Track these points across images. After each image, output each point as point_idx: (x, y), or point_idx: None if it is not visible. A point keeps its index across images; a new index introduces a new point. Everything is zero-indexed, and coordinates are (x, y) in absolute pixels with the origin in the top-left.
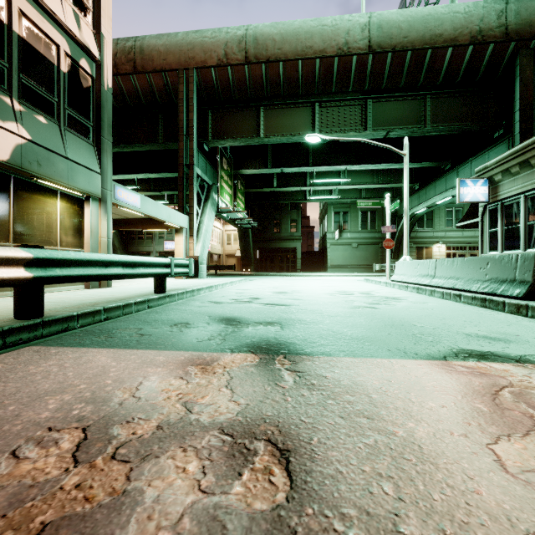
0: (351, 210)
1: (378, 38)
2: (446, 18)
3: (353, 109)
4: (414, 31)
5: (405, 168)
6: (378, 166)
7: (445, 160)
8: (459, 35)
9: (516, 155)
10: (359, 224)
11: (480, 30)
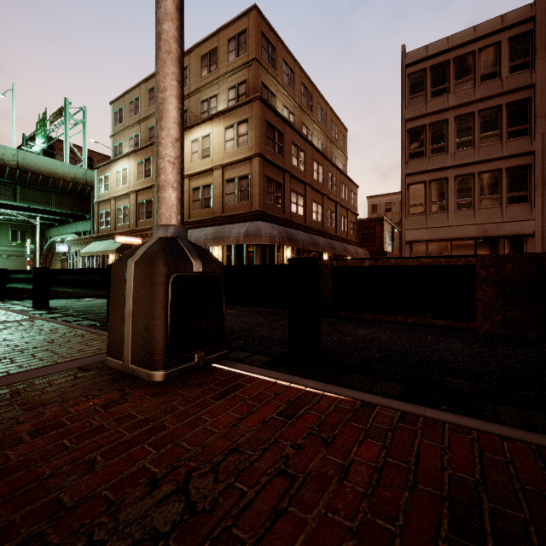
0: (2, 228)
1: (23, 164)
2: (60, 167)
3: (7, 188)
4: (44, 167)
5: (38, 230)
6: (26, 213)
7: (70, 217)
8: (66, 176)
9: (73, 241)
10: (10, 240)
11: (76, 177)
